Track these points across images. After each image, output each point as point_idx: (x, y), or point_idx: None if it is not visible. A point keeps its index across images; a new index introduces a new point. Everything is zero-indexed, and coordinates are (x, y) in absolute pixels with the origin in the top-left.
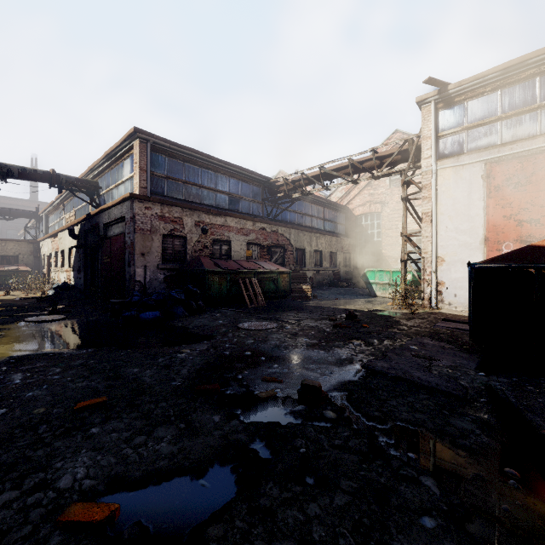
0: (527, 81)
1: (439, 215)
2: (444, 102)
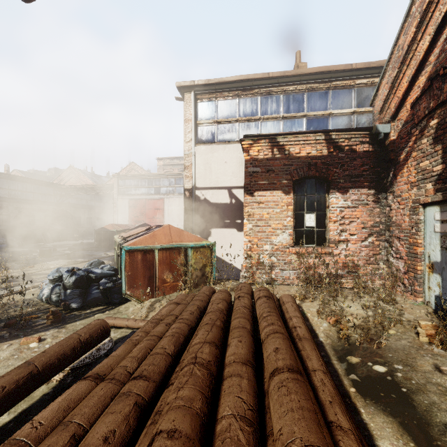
0: (137, 179)
1: (119, 212)
2: (120, 178)
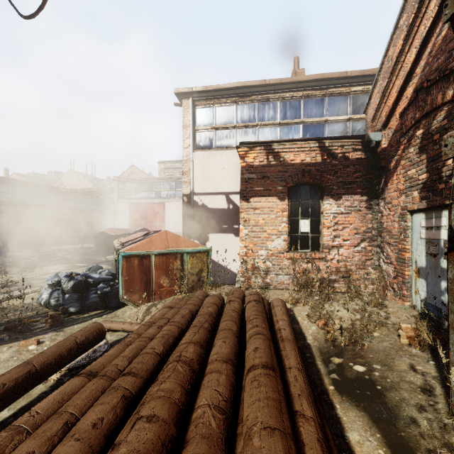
0: (138, 183)
1: (119, 216)
2: (121, 182)
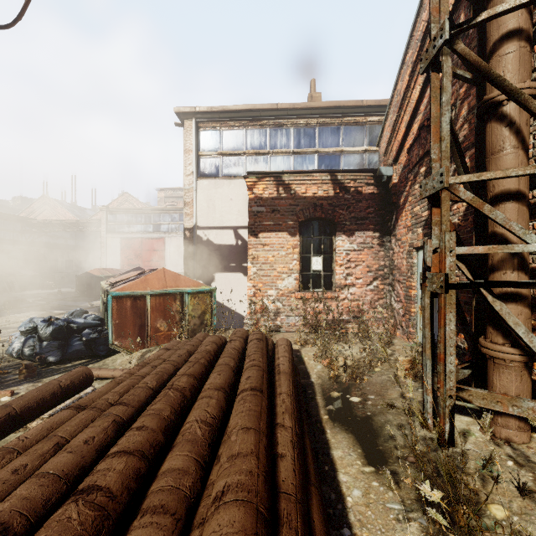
0: (132, 214)
1: (108, 254)
2: (110, 212)
